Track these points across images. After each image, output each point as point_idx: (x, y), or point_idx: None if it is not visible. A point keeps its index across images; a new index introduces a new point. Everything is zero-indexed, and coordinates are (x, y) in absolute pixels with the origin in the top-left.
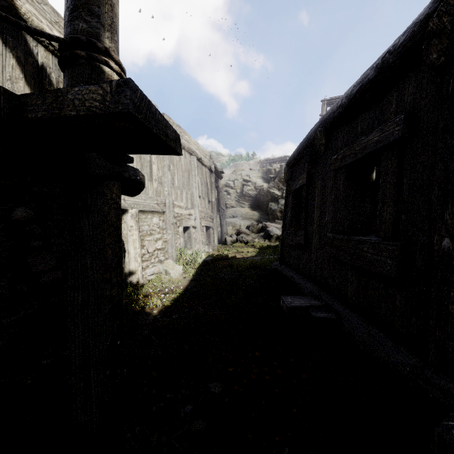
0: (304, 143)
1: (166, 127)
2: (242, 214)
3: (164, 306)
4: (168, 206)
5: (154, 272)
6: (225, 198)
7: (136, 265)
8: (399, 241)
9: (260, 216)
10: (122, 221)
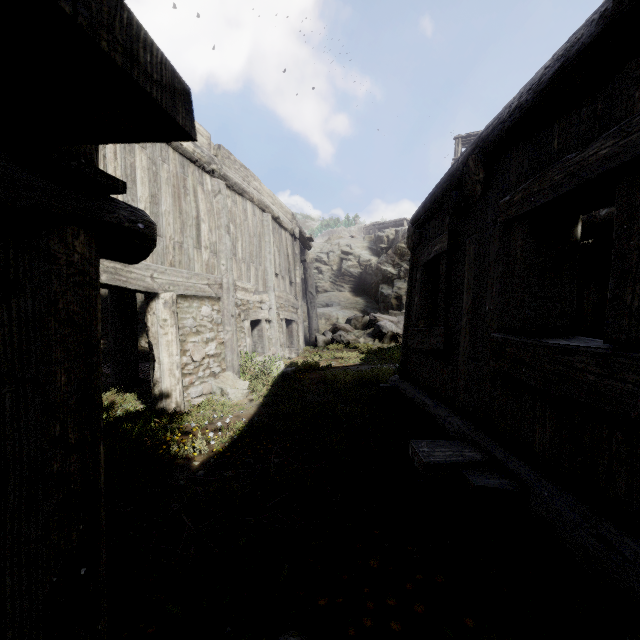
0: (444, 184)
1: (131, 34)
2: (341, 302)
3: (214, 453)
4: (226, 288)
5: (204, 391)
6: (316, 278)
7: (172, 382)
8: None
9: (367, 304)
10: (149, 312)
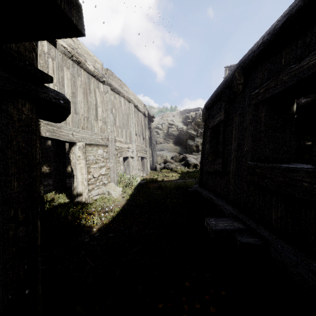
0: (222, 86)
1: None
2: (168, 148)
3: (103, 224)
4: (110, 140)
5: (99, 192)
6: (156, 136)
7: (83, 188)
8: None
9: (181, 149)
10: (71, 152)
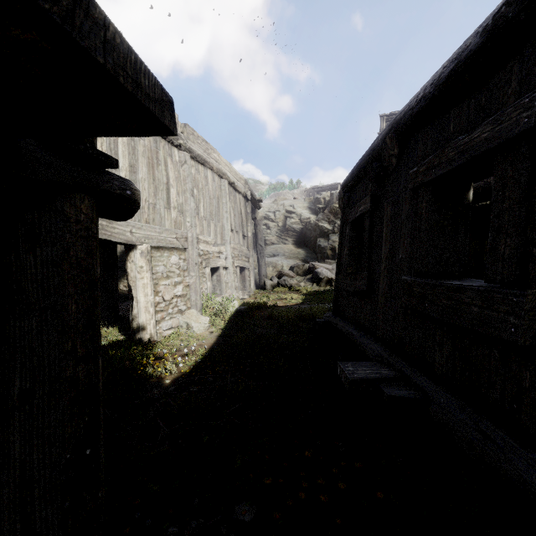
0: (367, 157)
1: (136, 68)
2: (285, 252)
3: (182, 373)
4: (191, 241)
5: (173, 325)
6: (265, 233)
7: (147, 317)
8: (530, 289)
9: (307, 254)
10: (129, 260)
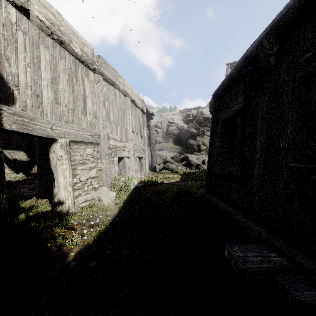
0: (239, 65)
1: None
2: (168, 148)
3: (86, 245)
4: (102, 137)
5: (88, 199)
6: (155, 136)
7: (66, 194)
8: None
9: (181, 149)
10: (51, 151)
